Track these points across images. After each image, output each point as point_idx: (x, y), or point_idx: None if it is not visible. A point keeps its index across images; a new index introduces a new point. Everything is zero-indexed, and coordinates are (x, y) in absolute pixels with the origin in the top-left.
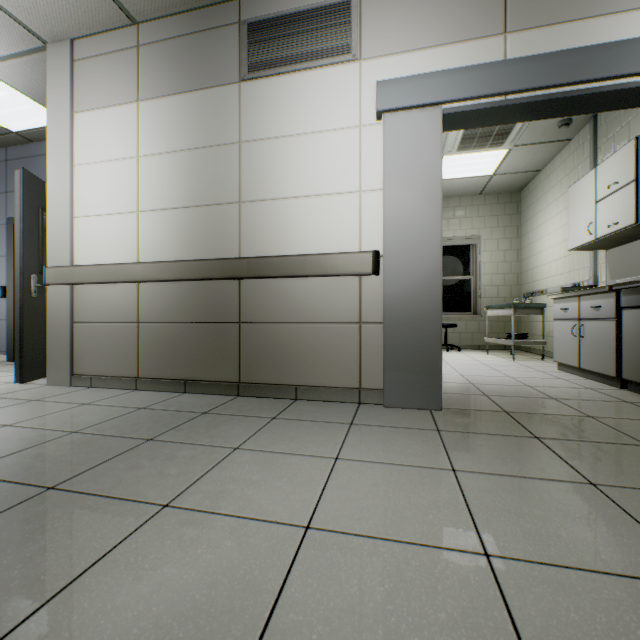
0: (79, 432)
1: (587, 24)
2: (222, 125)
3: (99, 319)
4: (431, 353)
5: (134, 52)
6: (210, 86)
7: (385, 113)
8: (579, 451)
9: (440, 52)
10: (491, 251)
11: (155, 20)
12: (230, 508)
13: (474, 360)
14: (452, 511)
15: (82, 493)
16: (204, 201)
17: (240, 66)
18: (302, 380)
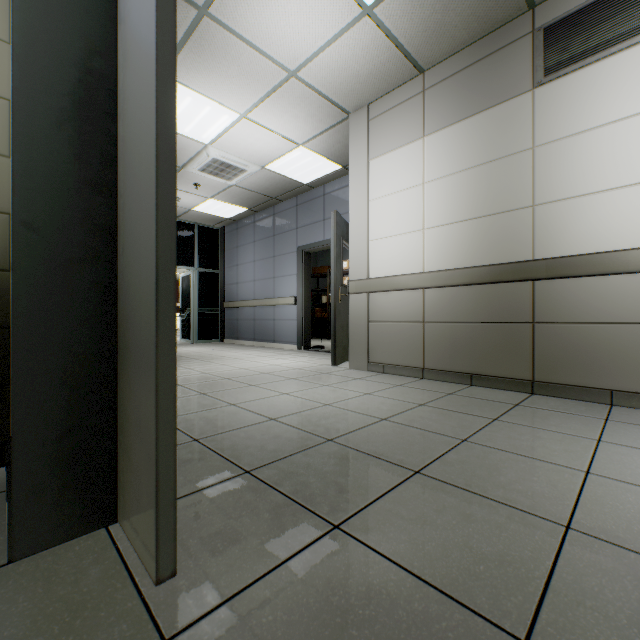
0: (425, 405)
1: None
2: (511, 136)
3: (389, 319)
4: None
5: (419, 97)
6: (497, 103)
7: None
8: None
9: None
10: None
11: (439, 63)
12: None
13: None
14: None
15: (494, 448)
16: (490, 211)
17: (533, 73)
18: (619, 385)
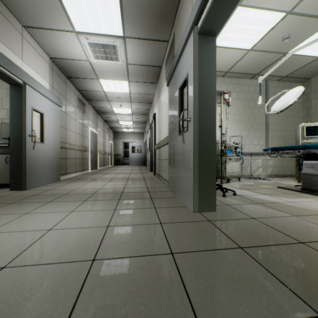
0: None
1: (1, 44)
2: None
3: None
4: None
5: None
6: None
7: None
8: (30, 200)
9: None
10: None
11: None
12: (24, 247)
13: None
14: (53, 213)
15: None
16: None
17: None
18: None
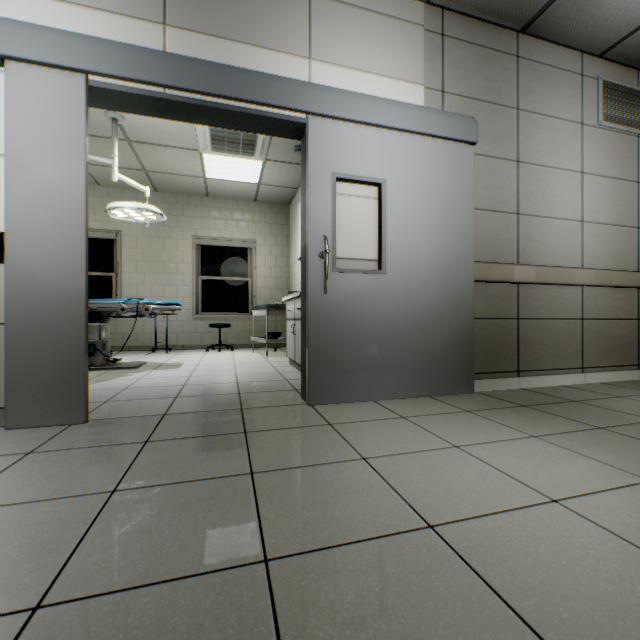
0: None
1: (240, 48)
2: None
3: None
4: (73, 358)
5: None
6: None
7: (8, 60)
8: (167, 450)
9: (92, 15)
10: (266, 256)
11: None
12: None
13: (231, 359)
14: None
15: None
16: None
17: None
18: None
